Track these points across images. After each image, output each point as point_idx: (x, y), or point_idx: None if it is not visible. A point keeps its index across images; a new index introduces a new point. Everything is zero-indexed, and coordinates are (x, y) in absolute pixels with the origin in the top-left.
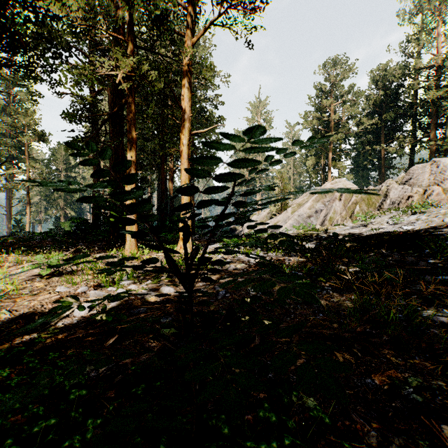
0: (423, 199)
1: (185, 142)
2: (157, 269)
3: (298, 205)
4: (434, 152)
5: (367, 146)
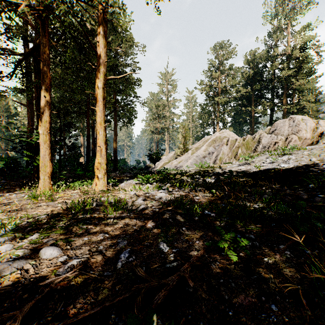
0: (285, 145)
1: (100, 85)
2: (57, 213)
3: (196, 148)
4: (286, 113)
5: (243, 108)
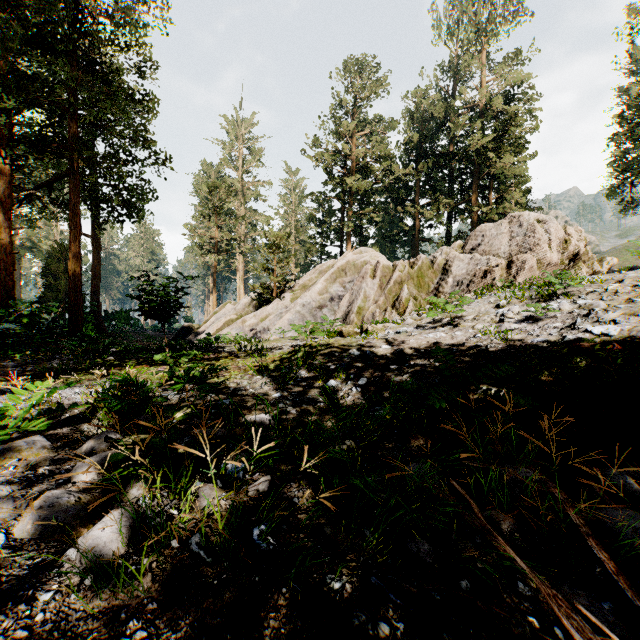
0: (508, 277)
1: None
2: None
3: (302, 287)
4: (477, 223)
5: (398, 207)
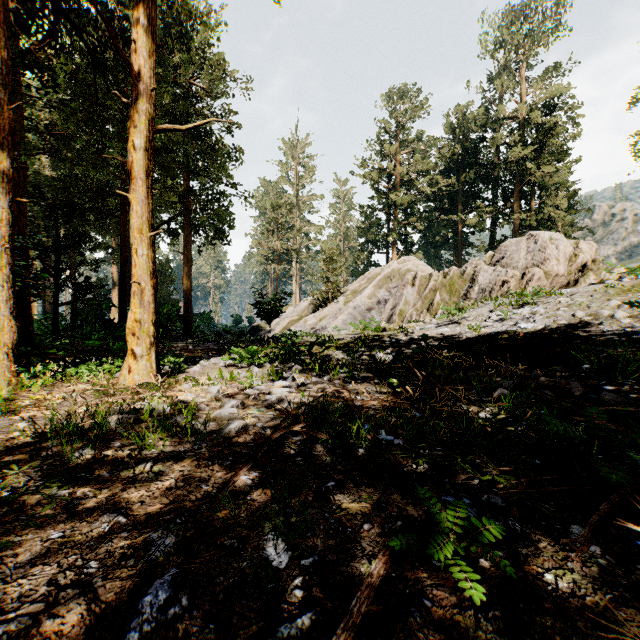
0: (521, 286)
1: (140, 142)
2: None
3: (353, 292)
4: (518, 228)
5: (442, 215)
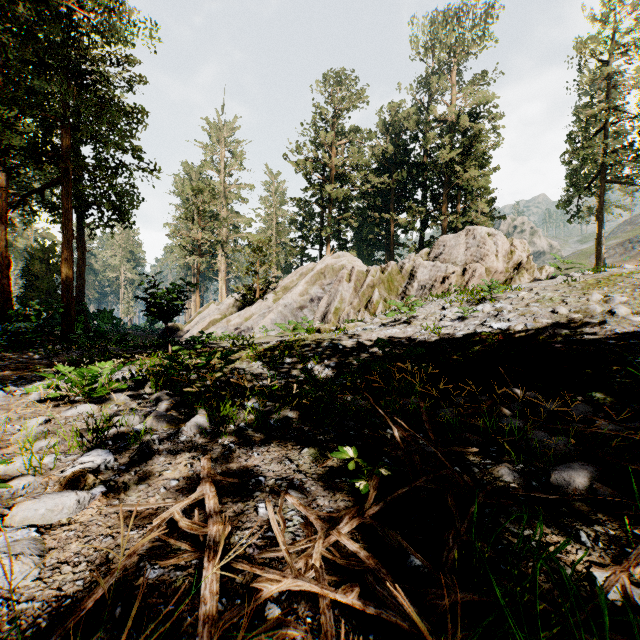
0: (463, 283)
1: None
2: None
3: (284, 289)
4: (446, 230)
5: (375, 213)
